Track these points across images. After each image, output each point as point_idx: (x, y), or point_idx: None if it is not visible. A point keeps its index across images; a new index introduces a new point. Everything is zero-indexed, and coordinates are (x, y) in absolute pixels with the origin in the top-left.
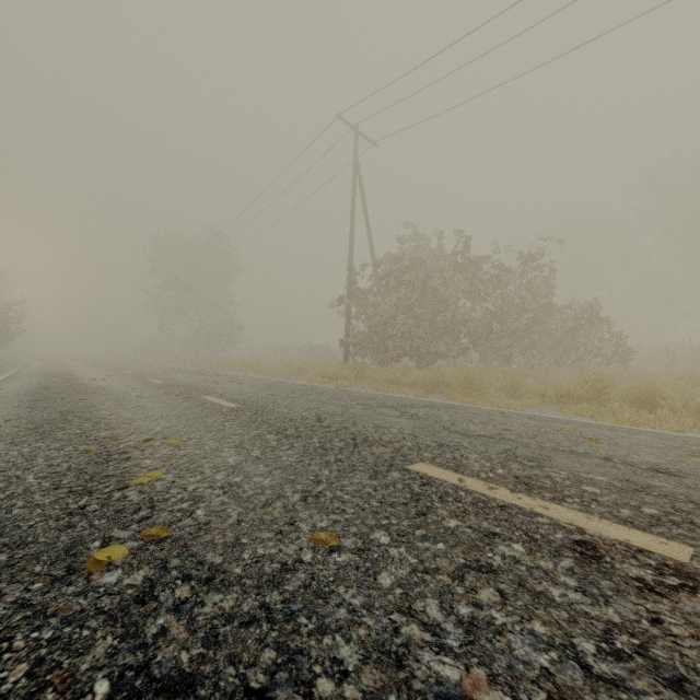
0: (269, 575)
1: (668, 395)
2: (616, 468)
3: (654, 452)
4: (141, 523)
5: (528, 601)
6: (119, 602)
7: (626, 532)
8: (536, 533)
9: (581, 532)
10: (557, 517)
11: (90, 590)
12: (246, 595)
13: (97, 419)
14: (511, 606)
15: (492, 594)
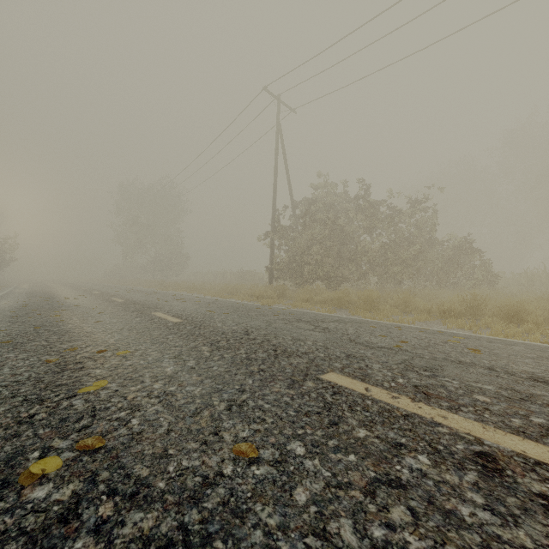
0: (190, 490)
1: (532, 311)
2: (500, 377)
3: (529, 362)
4: (80, 432)
5: (439, 521)
6: (43, 520)
7: (520, 442)
8: (439, 443)
9: (479, 442)
10: (456, 427)
11: (18, 506)
12: (166, 513)
13: (63, 332)
14: (423, 527)
15: (404, 513)
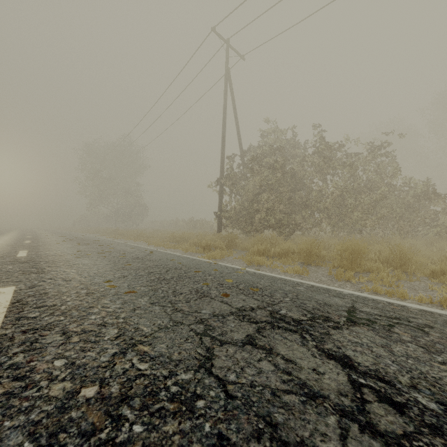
0: None
1: None
2: None
3: None
4: None
5: None
6: None
7: None
8: None
9: None
10: None
11: None
12: None
13: None
14: None
15: None
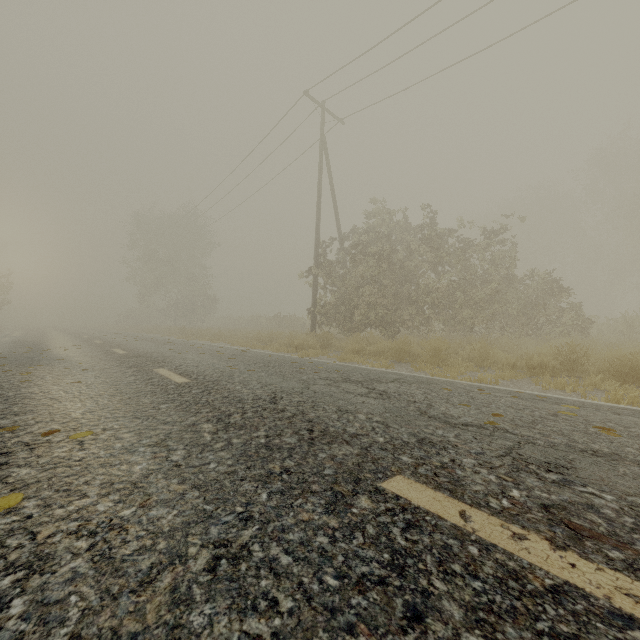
0: None
1: None
2: None
3: None
4: None
5: None
6: None
7: None
8: None
9: None
10: None
11: None
12: None
13: (18, 399)
14: None
15: None
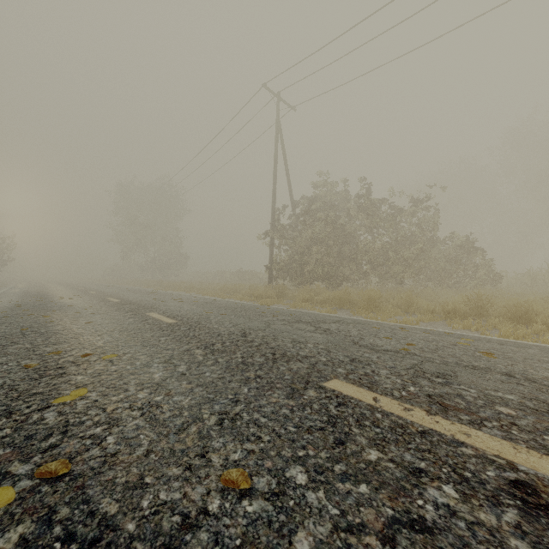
0: (165, 536)
1: (540, 312)
2: (521, 385)
3: (548, 366)
4: (46, 453)
5: None
6: None
7: None
8: (465, 469)
9: (513, 468)
10: (482, 447)
11: None
12: None
13: (50, 334)
14: None
15: None
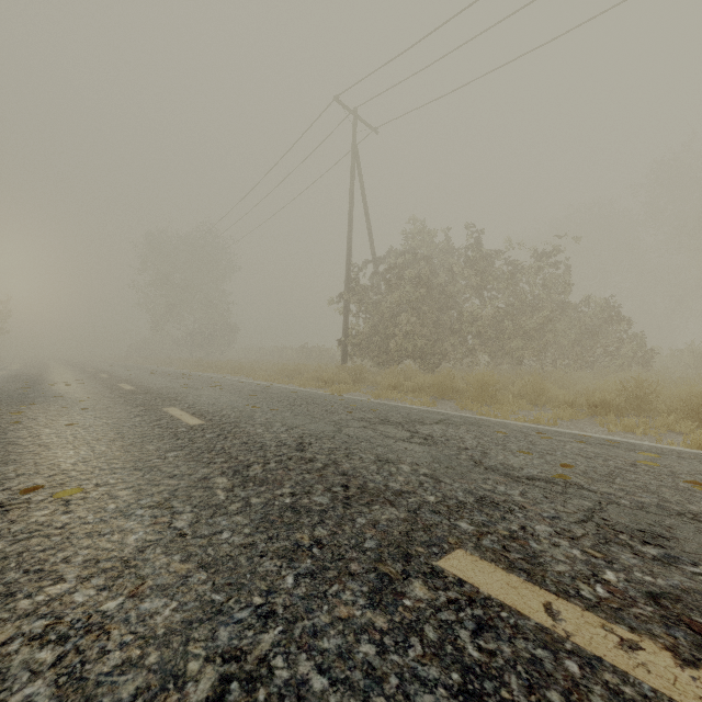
0: None
1: None
2: None
3: None
4: None
5: None
6: None
7: None
8: None
9: None
10: None
11: None
12: None
13: (2, 445)
14: None
15: None
